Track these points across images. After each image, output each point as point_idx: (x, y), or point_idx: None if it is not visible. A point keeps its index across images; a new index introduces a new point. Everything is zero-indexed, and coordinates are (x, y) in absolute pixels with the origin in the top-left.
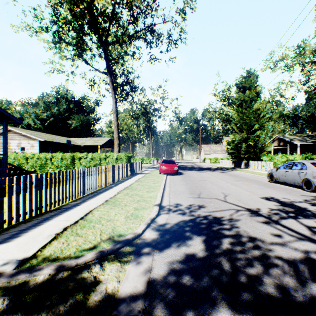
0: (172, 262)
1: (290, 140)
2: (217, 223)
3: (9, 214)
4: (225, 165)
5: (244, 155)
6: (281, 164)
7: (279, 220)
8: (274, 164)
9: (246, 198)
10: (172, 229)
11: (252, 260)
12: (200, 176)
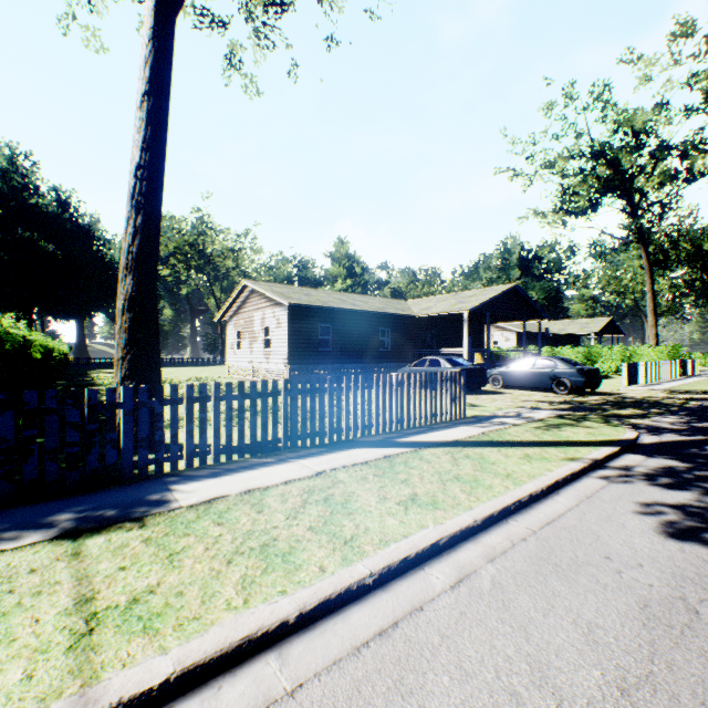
0: None
1: None
2: None
3: (631, 379)
4: None
5: None
6: None
7: None
8: None
9: None
10: None
11: None
12: None
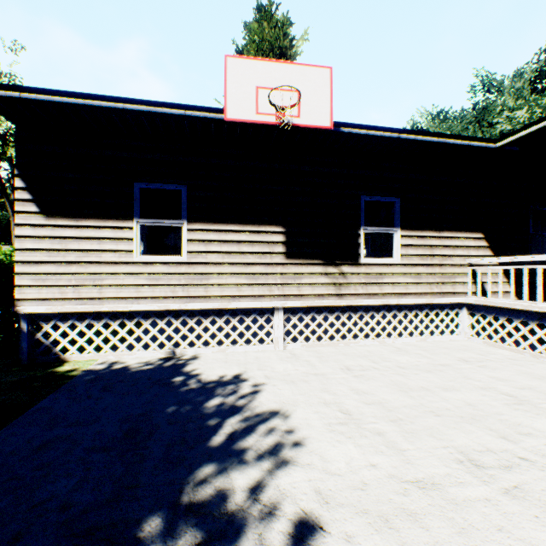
0: None
1: None
2: None
3: None
4: None
5: None
6: None
7: None
8: None
9: None
10: None
11: None
12: None
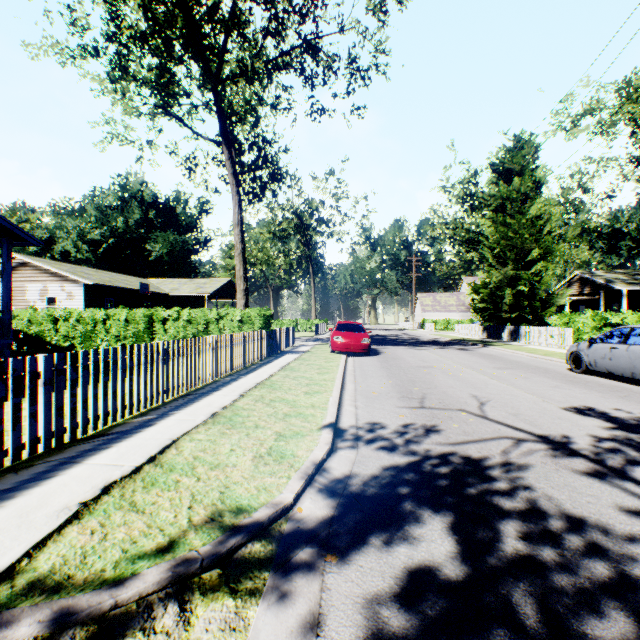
0: (375, 598)
1: (605, 282)
2: (477, 475)
3: None
4: (468, 334)
5: (509, 313)
6: (591, 333)
7: (628, 469)
8: (575, 332)
9: (530, 409)
10: (367, 491)
11: (595, 594)
12: (417, 358)
